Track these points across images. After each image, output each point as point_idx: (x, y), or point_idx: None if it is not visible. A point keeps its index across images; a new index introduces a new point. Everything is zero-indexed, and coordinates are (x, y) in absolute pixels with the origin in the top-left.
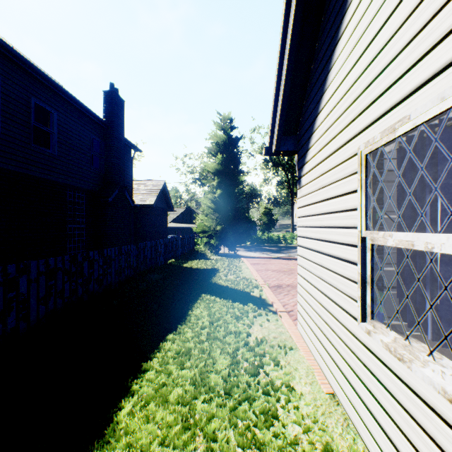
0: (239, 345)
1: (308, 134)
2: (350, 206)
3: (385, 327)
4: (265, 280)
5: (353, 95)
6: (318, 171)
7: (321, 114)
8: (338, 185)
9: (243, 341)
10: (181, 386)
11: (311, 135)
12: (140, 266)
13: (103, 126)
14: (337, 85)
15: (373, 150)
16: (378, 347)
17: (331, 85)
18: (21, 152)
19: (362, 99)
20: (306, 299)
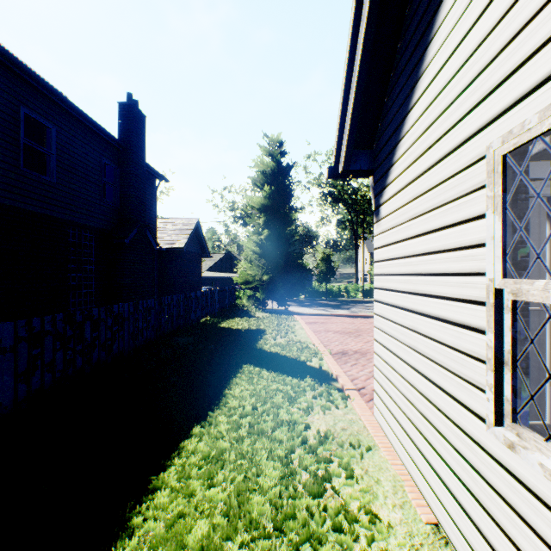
0: (294, 444)
1: (392, 143)
2: (471, 241)
3: (542, 439)
4: (325, 344)
5: (476, 66)
6: (410, 193)
7: (415, 110)
8: (446, 210)
9: (300, 437)
10: (208, 517)
11: (397, 143)
12: (163, 327)
13: (118, 147)
14: (445, 58)
15: (520, 144)
16: (533, 473)
17: (433, 63)
18: (6, 178)
19: (496, 67)
20: (388, 377)
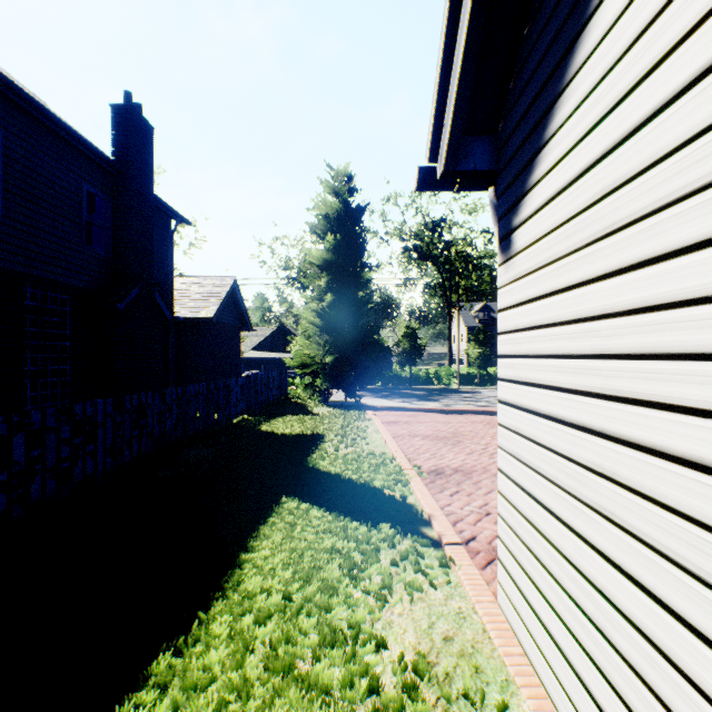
0: (352, 697)
1: (544, 103)
2: None
3: None
4: (410, 457)
5: None
6: (593, 186)
7: (609, 3)
8: None
9: (365, 681)
10: None
11: (557, 97)
12: (170, 433)
13: (110, 169)
14: None
15: None
16: None
17: None
18: None
19: None
20: (532, 549)
